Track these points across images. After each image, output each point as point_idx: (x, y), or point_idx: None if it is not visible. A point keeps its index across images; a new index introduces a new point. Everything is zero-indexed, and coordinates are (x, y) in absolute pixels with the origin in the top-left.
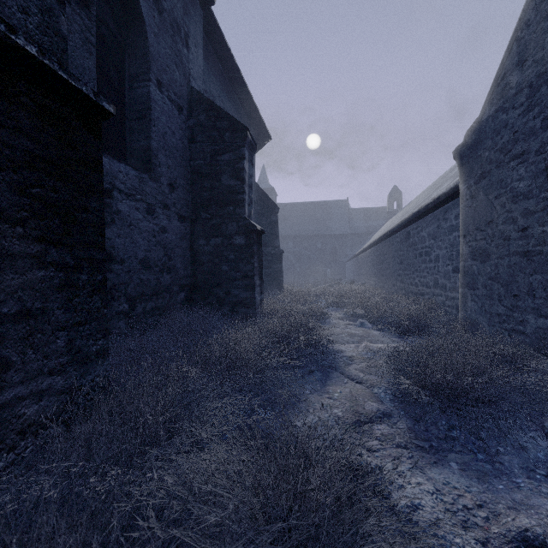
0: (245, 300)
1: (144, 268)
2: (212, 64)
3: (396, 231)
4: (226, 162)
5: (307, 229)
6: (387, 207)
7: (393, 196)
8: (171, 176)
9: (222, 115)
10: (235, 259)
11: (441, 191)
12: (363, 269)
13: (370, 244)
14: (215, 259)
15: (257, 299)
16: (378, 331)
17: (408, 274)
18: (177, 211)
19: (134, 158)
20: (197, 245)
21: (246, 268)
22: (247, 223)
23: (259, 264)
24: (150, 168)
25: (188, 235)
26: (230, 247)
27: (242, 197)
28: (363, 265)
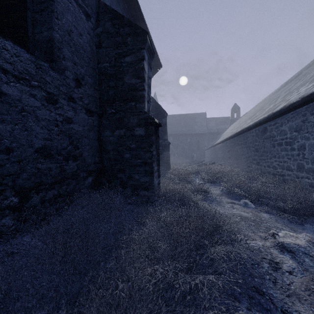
0: (144, 183)
1: (42, 157)
2: (120, 1)
3: (252, 128)
4: (128, 63)
5: (181, 130)
6: (230, 116)
7: (234, 110)
8: (78, 73)
9: (124, 22)
10: (136, 147)
11: (312, 89)
12: (219, 154)
13: (226, 138)
14: (119, 148)
15: (155, 182)
16: (267, 214)
17: (264, 159)
18: (84, 105)
19: (37, 50)
20: (104, 136)
21: (145, 156)
22: (146, 116)
23: (156, 152)
24: (52, 58)
25: (96, 128)
26: (132, 137)
27: (142, 93)
28: (219, 152)
